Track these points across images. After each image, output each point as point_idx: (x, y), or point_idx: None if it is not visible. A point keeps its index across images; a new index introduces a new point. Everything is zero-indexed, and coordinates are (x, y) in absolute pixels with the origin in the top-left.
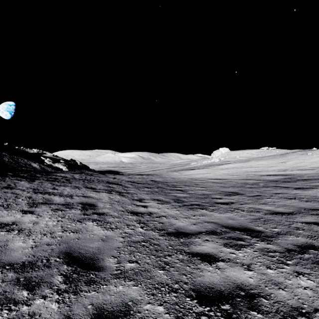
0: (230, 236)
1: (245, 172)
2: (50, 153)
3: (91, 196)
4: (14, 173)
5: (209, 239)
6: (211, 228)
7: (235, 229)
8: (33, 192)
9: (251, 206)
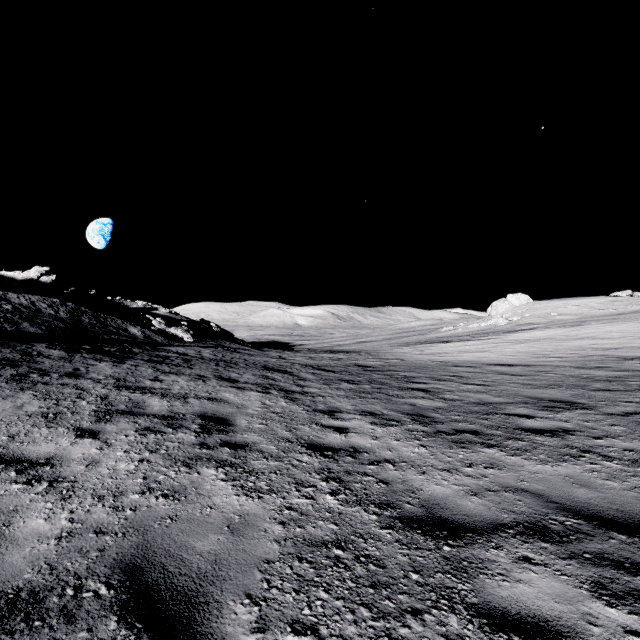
0: (601, 552)
1: (578, 349)
2: (164, 308)
3: (226, 398)
4: (93, 346)
5: (531, 554)
6: (527, 511)
7: (605, 522)
8: (114, 385)
9: (630, 445)
